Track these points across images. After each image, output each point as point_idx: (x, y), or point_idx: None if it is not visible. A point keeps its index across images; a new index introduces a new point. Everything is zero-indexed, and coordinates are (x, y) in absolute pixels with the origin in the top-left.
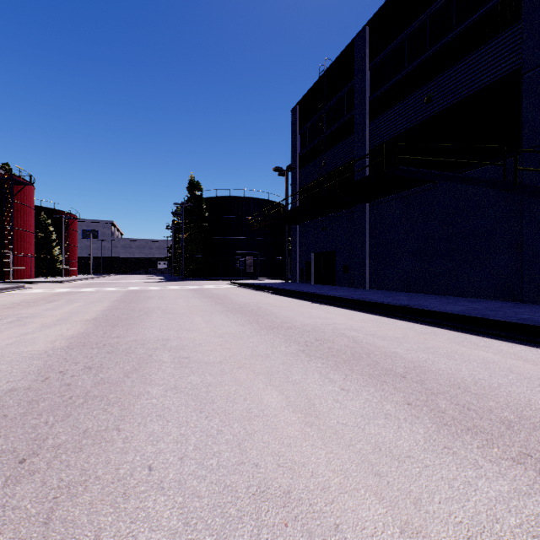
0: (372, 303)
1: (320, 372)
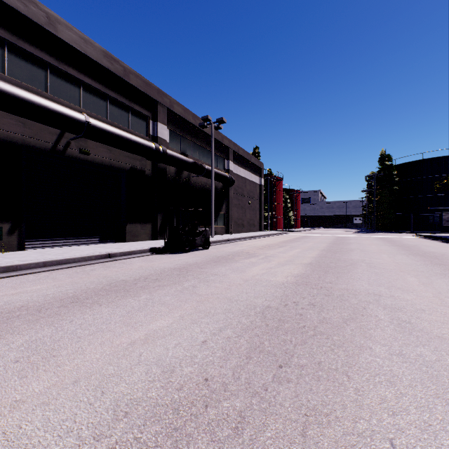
0: None
1: (406, 256)
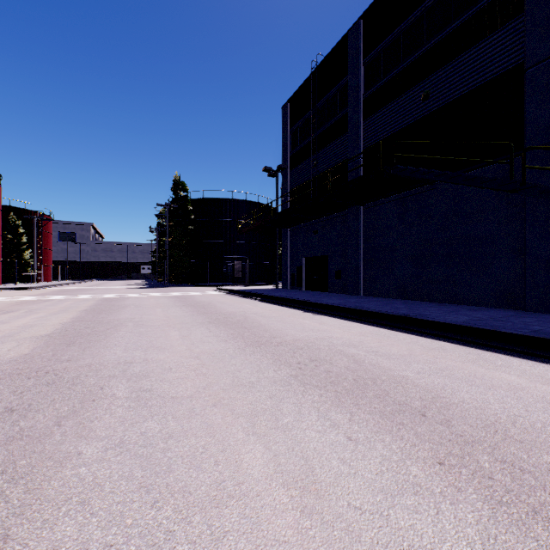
0: (369, 312)
1: (318, 410)
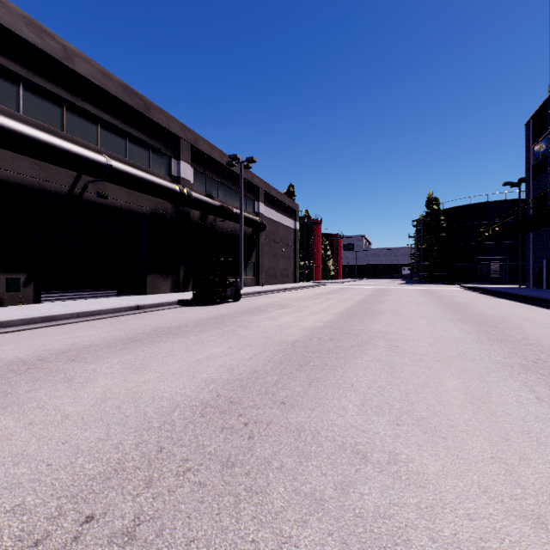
0: (530, 297)
1: (434, 305)
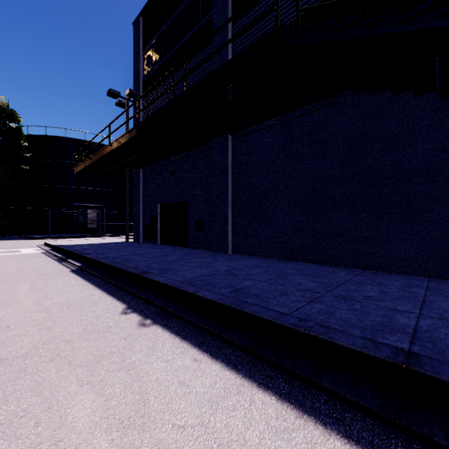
0: (277, 326)
1: None
